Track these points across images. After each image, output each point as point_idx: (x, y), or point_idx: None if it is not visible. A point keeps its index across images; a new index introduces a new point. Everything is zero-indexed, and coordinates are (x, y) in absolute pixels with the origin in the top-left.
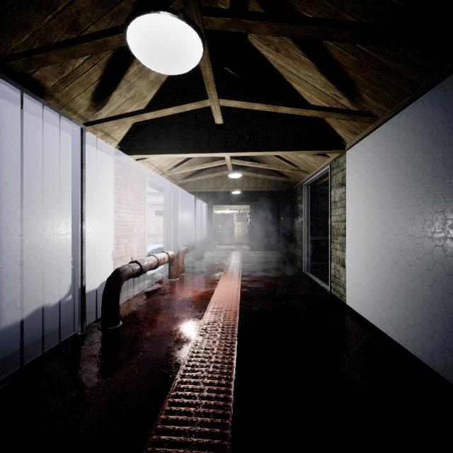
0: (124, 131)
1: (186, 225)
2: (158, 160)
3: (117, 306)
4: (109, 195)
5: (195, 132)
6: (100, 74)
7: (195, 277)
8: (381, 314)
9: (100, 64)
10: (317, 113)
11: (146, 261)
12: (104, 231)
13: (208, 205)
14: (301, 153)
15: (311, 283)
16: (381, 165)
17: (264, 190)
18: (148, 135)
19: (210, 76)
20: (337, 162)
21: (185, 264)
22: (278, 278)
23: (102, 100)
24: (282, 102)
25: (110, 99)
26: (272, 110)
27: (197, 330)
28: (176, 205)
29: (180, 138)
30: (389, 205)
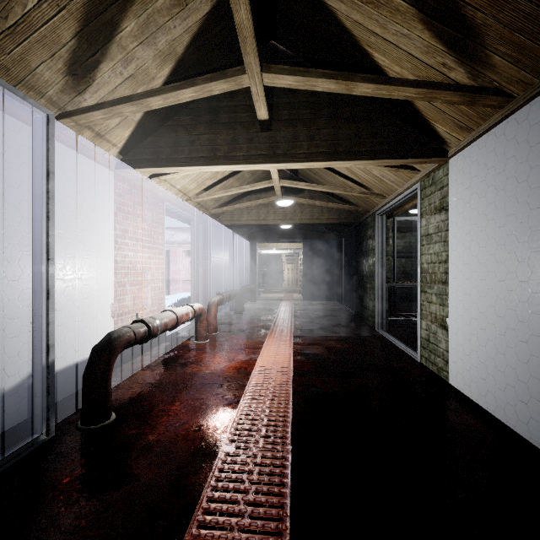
0: (127, 132)
1: (222, 268)
2: (180, 179)
3: (105, 392)
4: (107, 224)
5: (229, 135)
6: (73, 29)
7: (231, 337)
8: (517, 408)
9: (72, 10)
10: (415, 93)
11: (159, 319)
12: (99, 276)
13: (250, 243)
14: (381, 163)
15: (390, 348)
16: (519, 173)
17: (322, 222)
18: (163, 139)
19: (247, 23)
20: (433, 177)
21: (220, 319)
22: (344, 340)
23: (85, 76)
24: (361, 75)
25: (96, 76)
26: (344, 90)
27: (227, 432)
28: (208, 242)
29: (207, 143)
30: (536, 235)
